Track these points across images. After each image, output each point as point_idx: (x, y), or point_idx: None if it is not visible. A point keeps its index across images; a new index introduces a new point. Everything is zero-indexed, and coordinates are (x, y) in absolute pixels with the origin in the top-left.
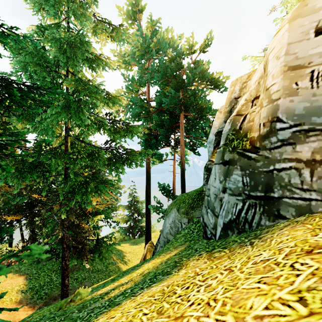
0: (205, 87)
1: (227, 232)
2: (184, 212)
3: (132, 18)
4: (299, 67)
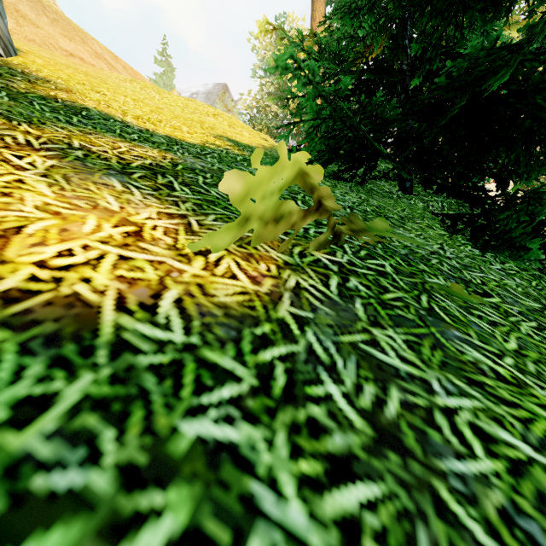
0: None
1: None
2: None
3: None
4: None
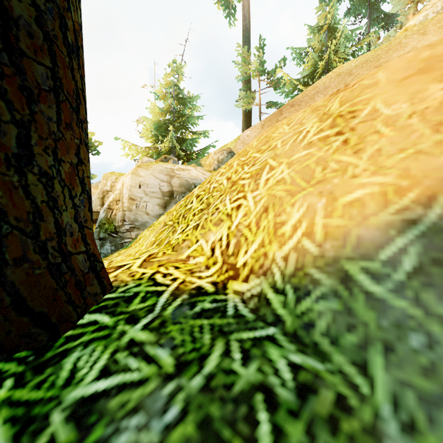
0: None
1: None
2: None
3: None
4: (133, 199)
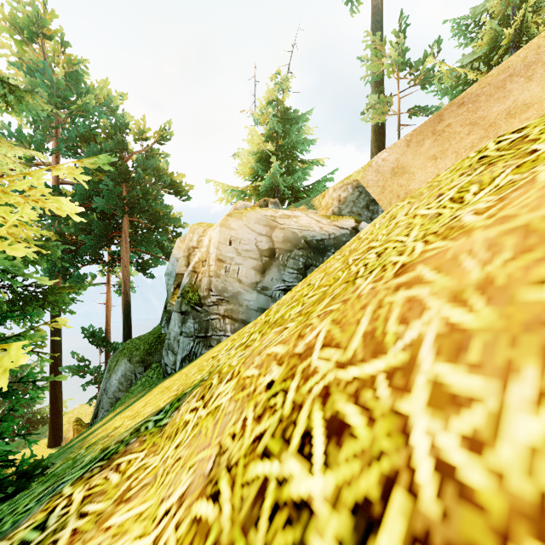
0: (162, 190)
1: (183, 363)
2: (139, 361)
3: (24, 34)
4: (222, 261)
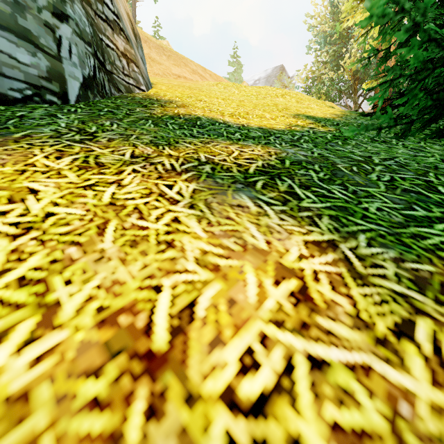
0: None
1: (88, 92)
2: None
3: None
4: None
